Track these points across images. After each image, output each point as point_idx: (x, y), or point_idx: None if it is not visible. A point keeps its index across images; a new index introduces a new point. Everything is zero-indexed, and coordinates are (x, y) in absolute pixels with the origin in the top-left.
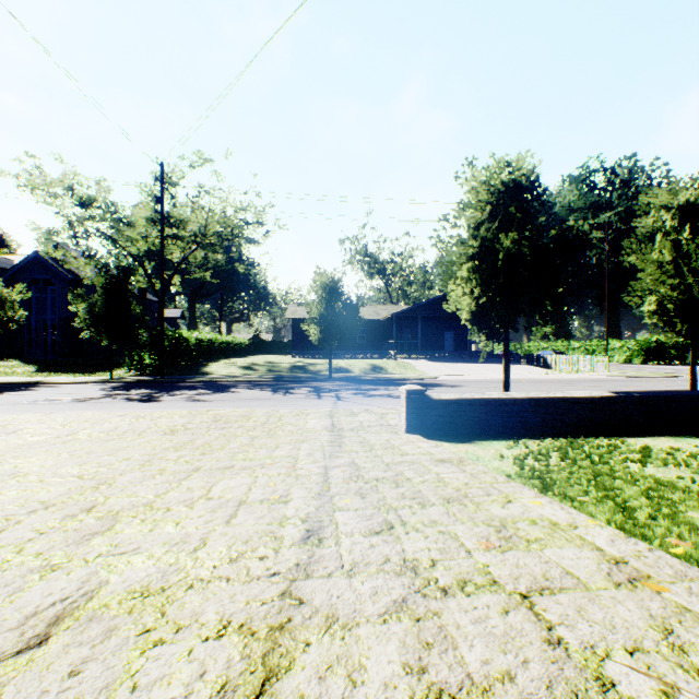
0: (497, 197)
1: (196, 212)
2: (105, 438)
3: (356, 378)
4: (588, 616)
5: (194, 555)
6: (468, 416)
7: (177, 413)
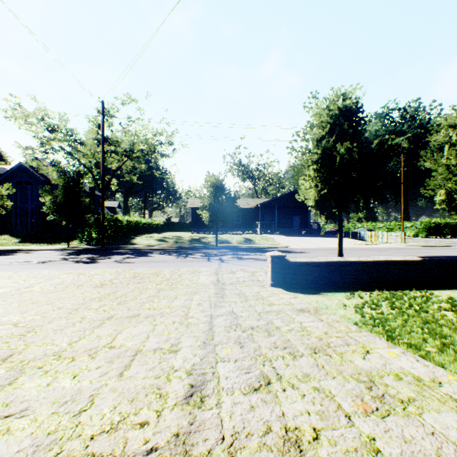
0: (334, 118)
1: (126, 135)
2: (52, 290)
3: (234, 247)
4: None
5: (77, 419)
6: (315, 274)
7: (108, 271)
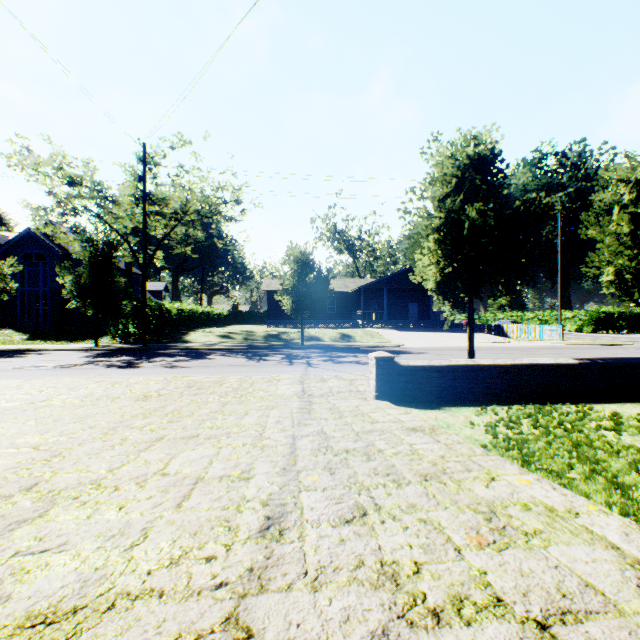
0: (462, 170)
1: (177, 191)
2: (78, 404)
3: (326, 346)
4: None
5: (129, 554)
6: (435, 383)
7: (153, 379)
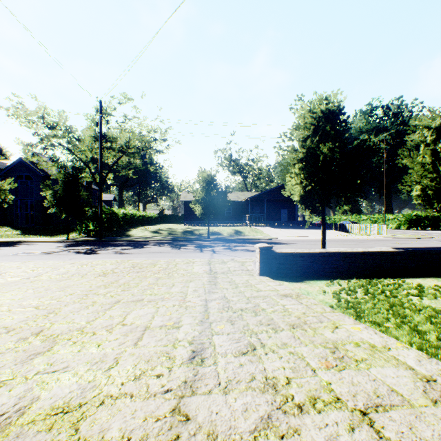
0: (318, 120)
1: (122, 132)
2: (59, 279)
3: (225, 238)
4: (419, 434)
5: (108, 373)
6: (299, 264)
7: (108, 261)
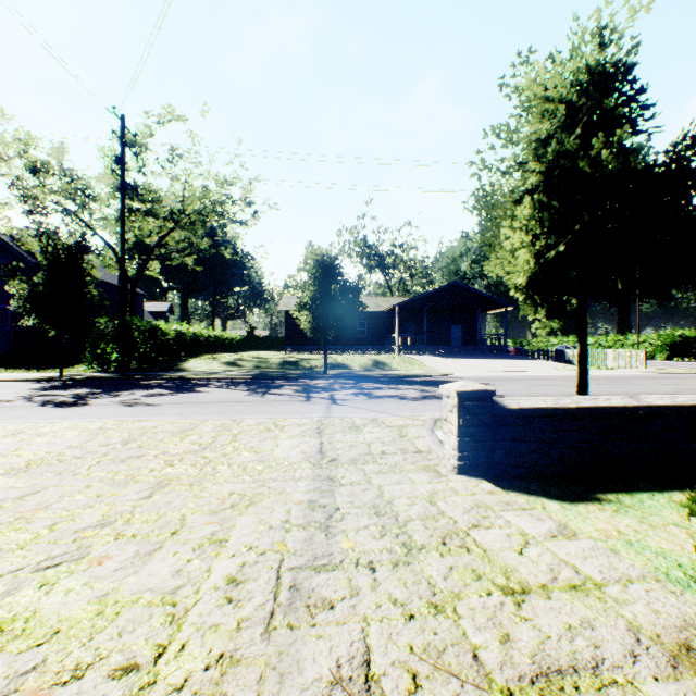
0: (576, 93)
1: (172, 185)
2: None
3: (356, 375)
4: None
5: None
6: (569, 440)
7: (81, 426)
